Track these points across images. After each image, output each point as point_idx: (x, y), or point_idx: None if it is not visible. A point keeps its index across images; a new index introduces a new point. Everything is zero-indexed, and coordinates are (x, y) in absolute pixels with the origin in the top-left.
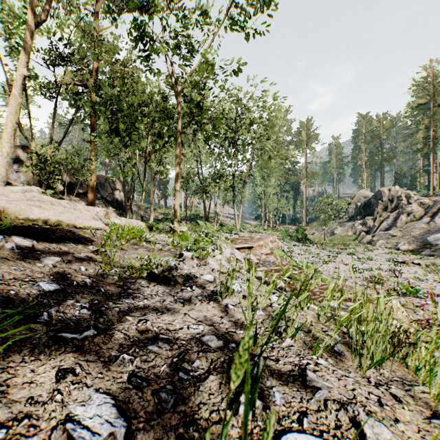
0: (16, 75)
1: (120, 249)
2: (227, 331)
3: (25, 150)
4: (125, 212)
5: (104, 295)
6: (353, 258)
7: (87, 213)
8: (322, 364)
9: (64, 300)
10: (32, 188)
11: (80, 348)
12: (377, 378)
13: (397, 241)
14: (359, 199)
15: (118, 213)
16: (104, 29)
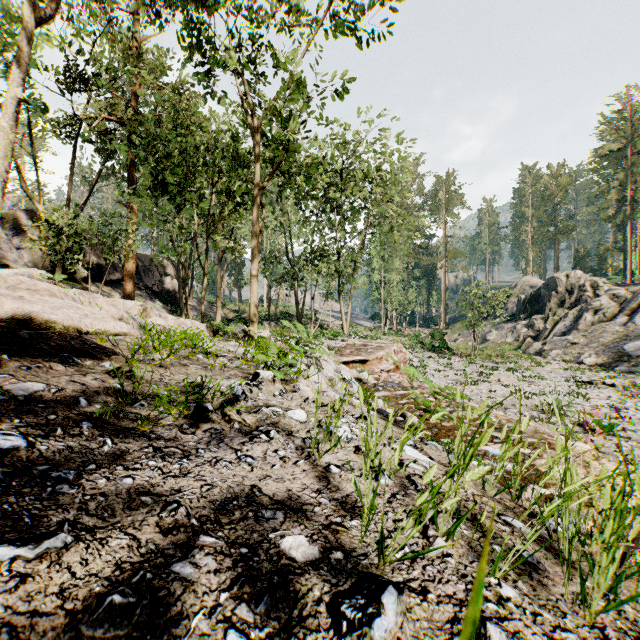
0: (7, 98)
1: (158, 367)
2: (328, 523)
3: (30, 217)
4: (180, 308)
5: (111, 453)
6: (515, 377)
7: (112, 309)
8: (509, 599)
9: (27, 467)
10: (32, 271)
11: (28, 579)
12: (617, 625)
13: (580, 351)
14: (523, 289)
15: (169, 310)
16: (147, 37)
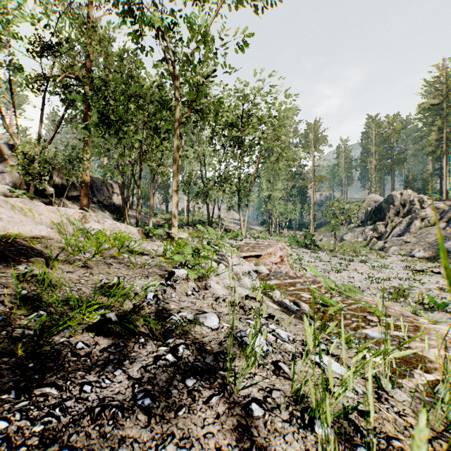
0: None
1: (80, 267)
2: None
3: (11, 149)
4: (123, 216)
5: None
6: (366, 266)
7: (52, 215)
8: None
9: None
10: None
11: None
12: None
13: (411, 248)
14: (369, 203)
15: (115, 218)
16: (98, 17)
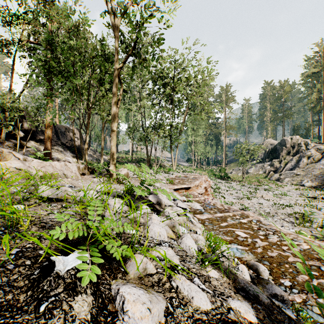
0: None
1: None
2: None
3: None
4: (81, 155)
5: None
6: (270, 194)
7: None
8: None
9: None
10: None
11: None
12: None
13: (301, 179)
14: (267, 145)
15: (75, 156)
16: None
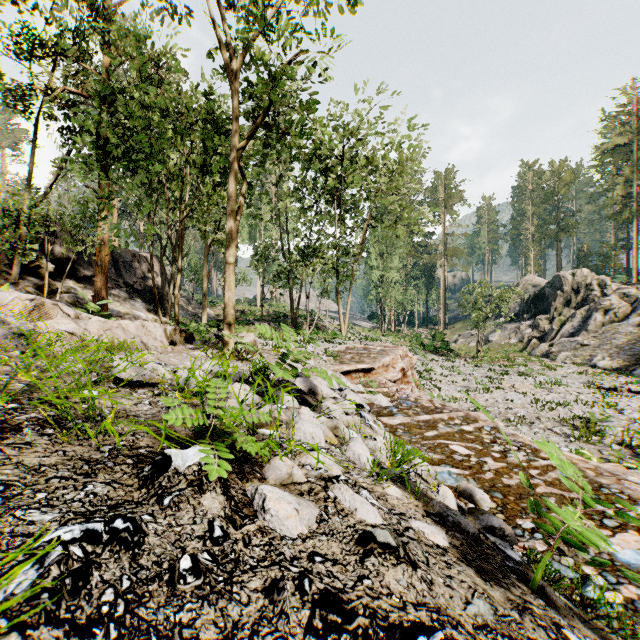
0: None
1: None
2: None
3: None
4: (163, 307)
5: None
6: (528, 382)
7: None
8: None
9: None
10: None
11: None
12: None
13: (591, 354)
14: (526, 288)
15: (152, 309)
16: (121, 1)
